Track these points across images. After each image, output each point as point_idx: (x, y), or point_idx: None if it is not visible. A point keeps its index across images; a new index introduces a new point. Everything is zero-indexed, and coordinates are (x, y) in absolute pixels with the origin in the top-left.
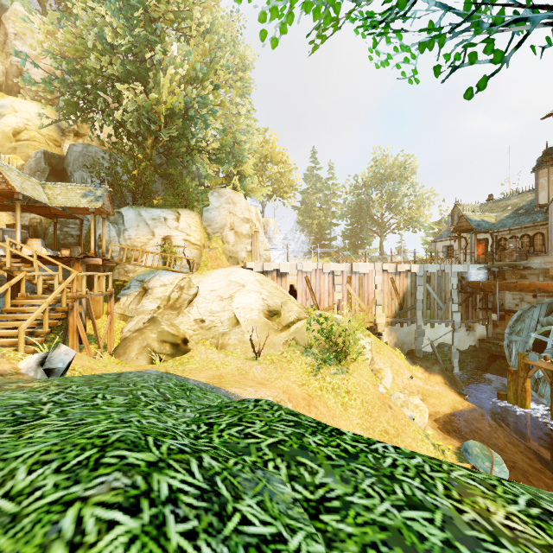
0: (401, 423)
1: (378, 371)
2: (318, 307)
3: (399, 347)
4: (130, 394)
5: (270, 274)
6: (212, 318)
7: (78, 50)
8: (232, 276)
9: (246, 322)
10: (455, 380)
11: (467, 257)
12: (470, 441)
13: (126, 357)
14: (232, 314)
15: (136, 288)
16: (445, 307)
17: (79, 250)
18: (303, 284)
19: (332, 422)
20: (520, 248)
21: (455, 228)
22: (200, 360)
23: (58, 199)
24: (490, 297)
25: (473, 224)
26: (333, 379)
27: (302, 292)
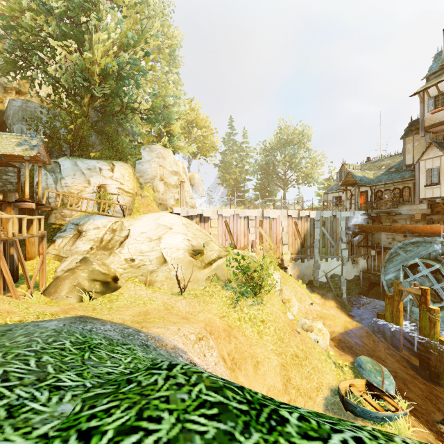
0: (308, 347)
1: (286, 300)
2: (235, 246)
3: (301, 279)
4: None
5: (194, 218)
6: (142, 257)
7: (12, 7)
8: (161, 219)
9: (173, 261)
10: (345, 304)
11: (351, 206)
12: (362, 357)
13: (57, 296)
14: (160, 254)
15: (71, 230)
16: (336, 245)
17: (17, 195)
18: (223, 227)
19: (250, 350)
20: (393, 198)
21: (343, 182)
22: (129, 297)
23: None
24: (369, 237)
25: (357, 179)
26: (250, 310)
27: (222, 234)
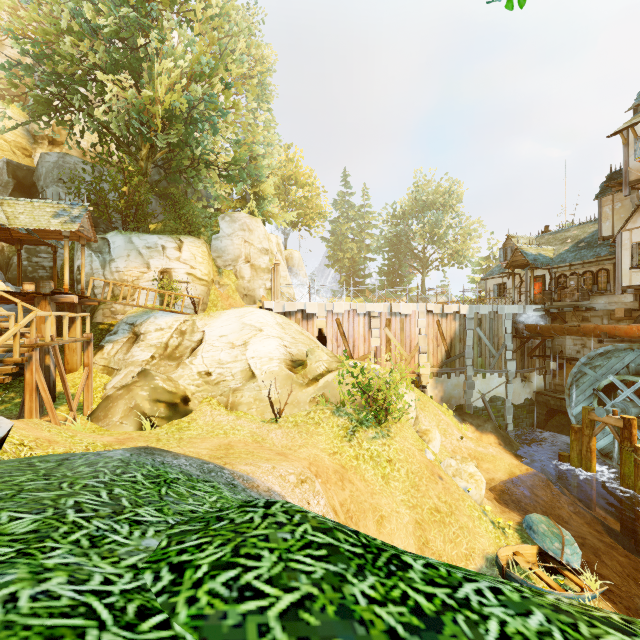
0: (454, 498)
1: (424, 432)
2: (351, 355)
3: (446, 402)
4: (52, 507)
5: (293, 316)
6: (221, 370)
7: (47, 29)
8: (247, 317)
9: (264, 375)
10: (510, 440)
11: (521, 297)
12: (534, 516)
13: (107, 421)
14: (246, 366)
15: (124, 333)
16: (498, 354)
17: (52, 285)
18: (334, 328)
19: (371, 500)
20: (582, 286)
21: (509, 263)
22: (204, 424)
23: (20, 218)
24: (548, 343)
25: (530, 258)
26: (372, 445)
27: (333, 338)
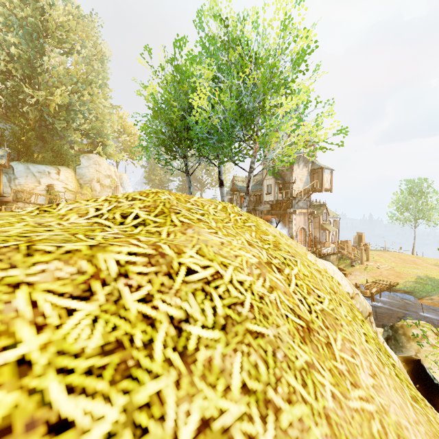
0: None
1: None
2: None
3: None
4: None
5: None
6: None
7: None
8: None
9: None
10: None
11: (238, 205)
12: None
13: None
14: None
15: None
16: None
17: None
18: None
19: None
20: (255, 200)
21: (231, 189)
22: None
23: None
24: None
25: (238, 187)
26: None
27: None
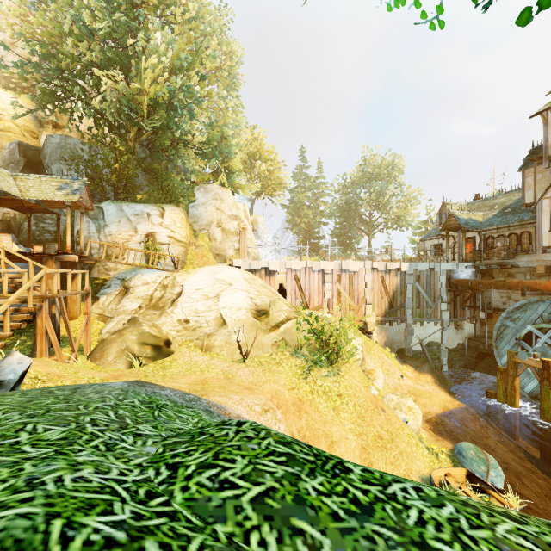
0: (395, 427)
1: (369, 371)
2: (307, 306)
3: (389, 346)
4: (74, 422)
5: (258, 272)
6: (198, 318)
7: (52, 32)
8: (219, 274)
9: (233, 322)
10: (445, 379)
11: (455, 256)
12: (464, 444)
13: (103, 361)
14: (219, 314)
15: (116, 286)
16: (434, 305)
17: (56, 246)
18: (292, 283)
19: (323, 428)
20: (508, 246)
21: (444, 227)
22: (184, 364)
23: (30, 191)
24: (478, 295)
25: (462, 222)
26: (325, 382)
27: (292, 291)
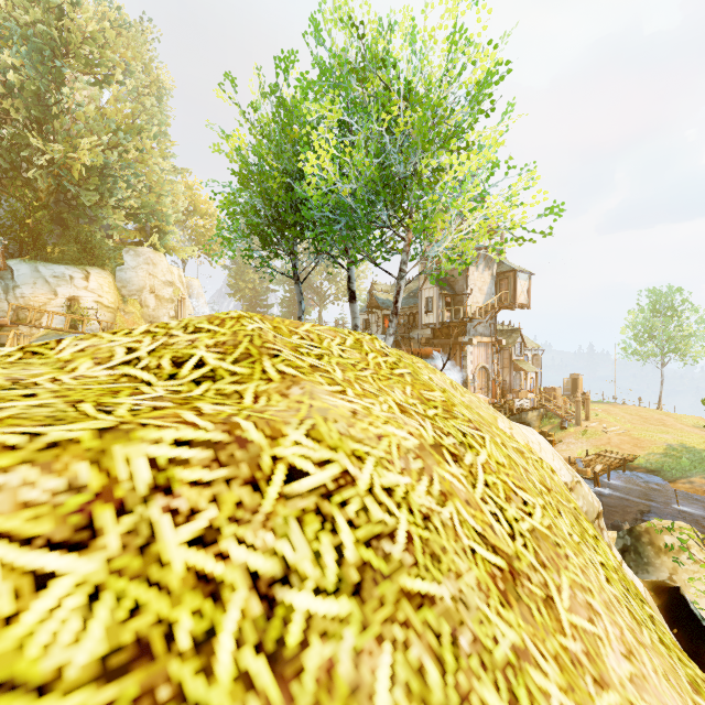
0: None
1: None
2: None
3: None
4: None
5: None
6: None
7: None
8: None
9: None
10: None
11: (379, 330)
12: None
13: None
14: None
15: None
16: None
17: None
18: None
19: None
20: (407, 323)
21: (369, 304)
22: None
23: None
24: None
25: (380, 302)
26: None
27: None
